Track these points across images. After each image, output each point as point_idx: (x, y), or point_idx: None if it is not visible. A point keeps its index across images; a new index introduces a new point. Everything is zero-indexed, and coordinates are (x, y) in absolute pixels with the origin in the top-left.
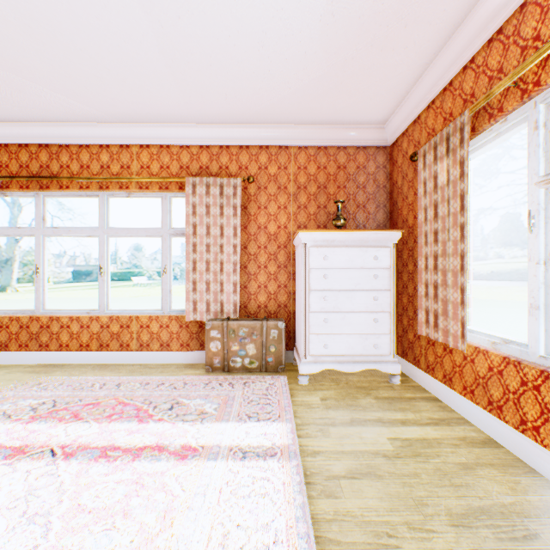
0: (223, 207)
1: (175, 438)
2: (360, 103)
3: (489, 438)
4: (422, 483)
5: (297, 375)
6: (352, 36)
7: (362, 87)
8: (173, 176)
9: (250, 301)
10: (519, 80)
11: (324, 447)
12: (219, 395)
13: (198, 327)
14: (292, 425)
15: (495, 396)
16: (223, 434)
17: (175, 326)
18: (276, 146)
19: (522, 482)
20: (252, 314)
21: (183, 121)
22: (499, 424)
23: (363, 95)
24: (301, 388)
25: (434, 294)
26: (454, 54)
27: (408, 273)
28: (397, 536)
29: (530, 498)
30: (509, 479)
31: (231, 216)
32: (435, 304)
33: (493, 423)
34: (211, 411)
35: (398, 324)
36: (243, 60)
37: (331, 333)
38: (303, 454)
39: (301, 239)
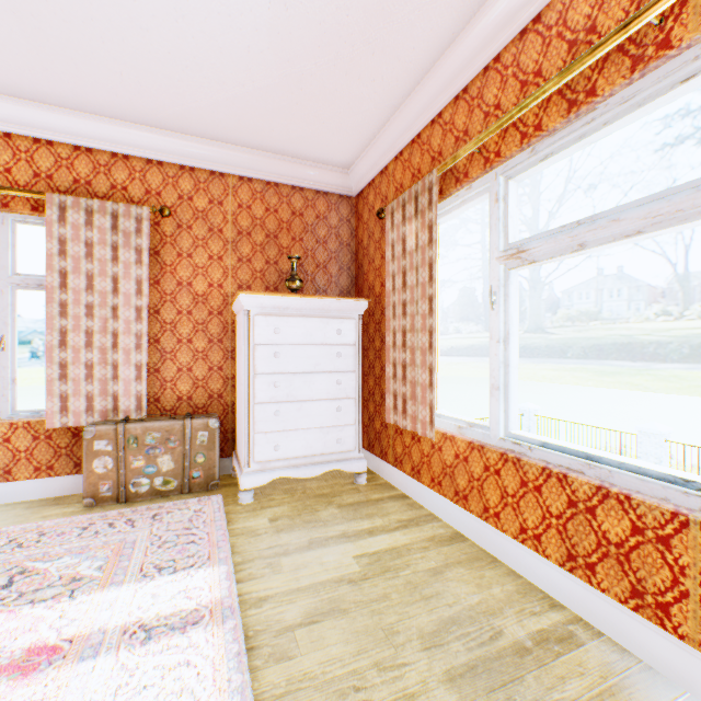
0: (119, 248)
1: (14, 639)
2: (321, 136)
3: (456, 532)
4: (393, 605)
5: (238, 492)
6: (311, 45)
7: (323, 115)
8: (19, 187)
9: (165, 391)
10: (483, 147)
11: (274, 588)
12: (108, 543)
13: (70, 437)
14: (229, 567)
15: (462, 485)
16: (113, 608)
17: (24, 439)
18: (206, 170)
19: (486, 575)
20: (168, 411)
21: (40, 99)
22: (465, 515)
23: (324, 127)
24: (243, 510)
25: (403, 375)
26: (423, 103)
27: (375, 351)
28: (366, 687)
29: (494, 590)
30: (475, 575)
31: (133, 263)
32: (404, 387)
33: (460, 514)
34: (92, 572)
35: (364, 411)
36: (151, 28)
37: (284, 429)
38: (245, 606)
39: (243, 303)
